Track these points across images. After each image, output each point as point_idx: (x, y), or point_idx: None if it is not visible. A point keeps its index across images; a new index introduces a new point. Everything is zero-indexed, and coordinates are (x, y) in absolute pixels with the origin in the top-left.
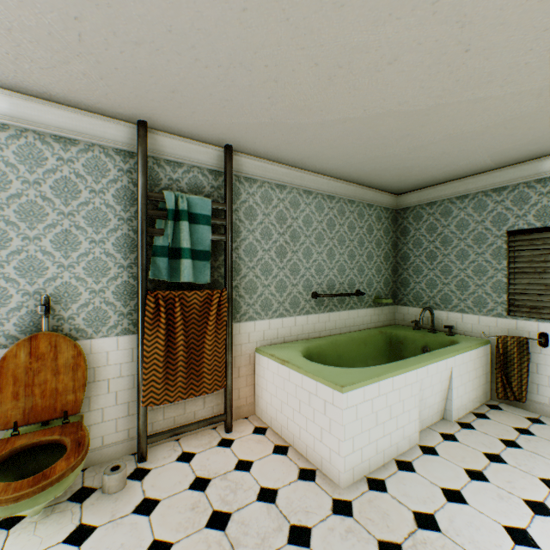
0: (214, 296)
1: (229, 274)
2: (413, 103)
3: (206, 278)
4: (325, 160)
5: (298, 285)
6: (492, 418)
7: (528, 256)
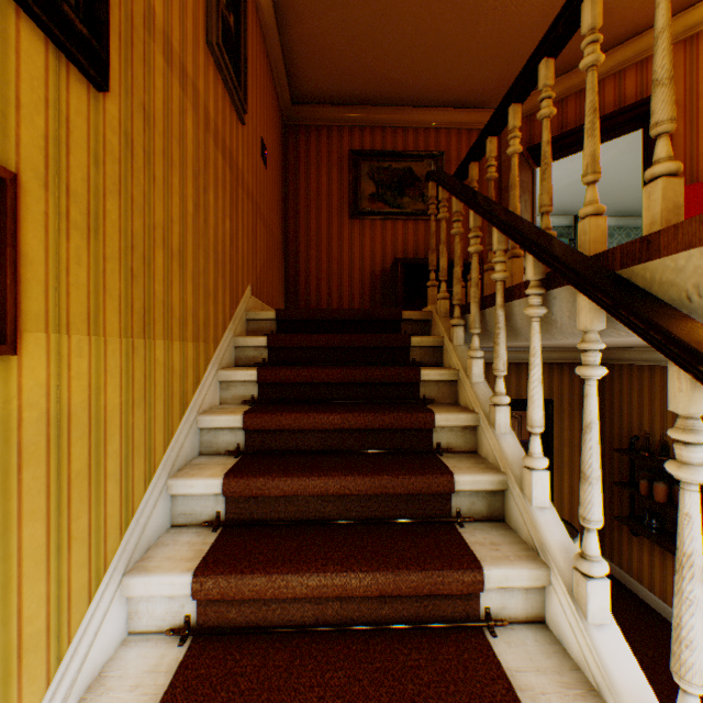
0: None
1: None
2: None
3: None
4: (629, 211)
5: None
6: None
7: None
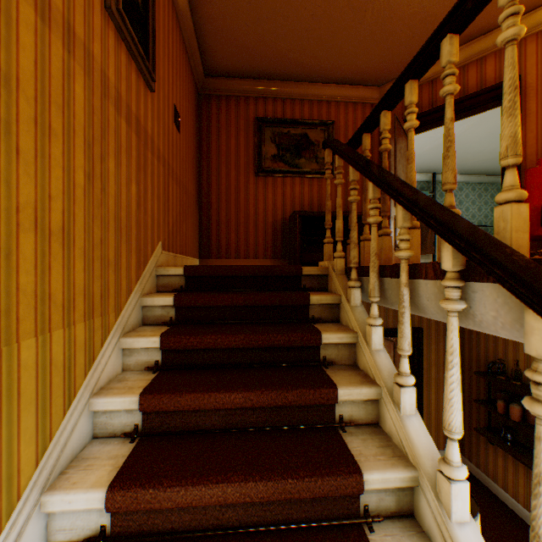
0: None
1: None
2: None
3: None
4: (475, 170)
5: None
6: None
7: None
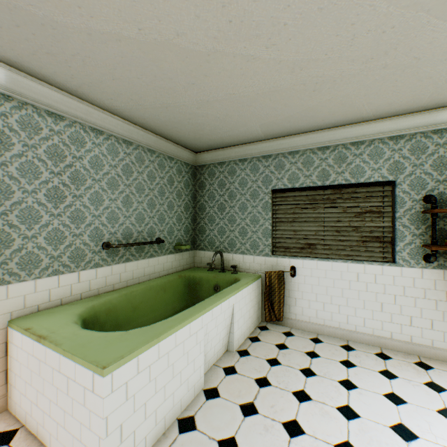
0: None
1: None
2: (193, 39)
3: None
4: (112, 95)
5: (84, 235)
6: (263, 339)
7: (284, 209)
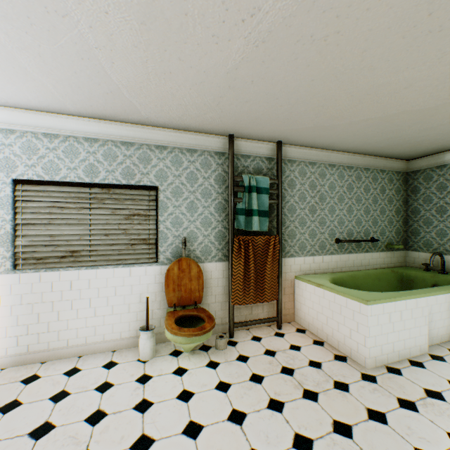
0: (271, 239)
1: (280, 225)
2: (423, 105)
3: (265, 228)
4: (347, 143)
5: (324, 233)
6: None
7: None
